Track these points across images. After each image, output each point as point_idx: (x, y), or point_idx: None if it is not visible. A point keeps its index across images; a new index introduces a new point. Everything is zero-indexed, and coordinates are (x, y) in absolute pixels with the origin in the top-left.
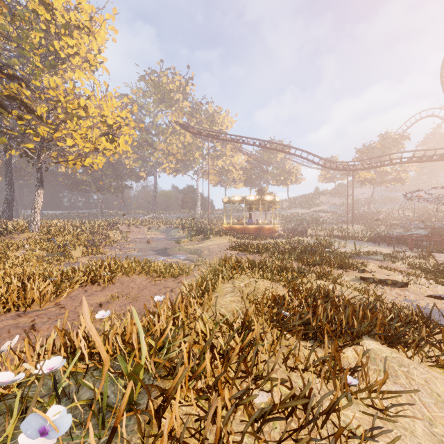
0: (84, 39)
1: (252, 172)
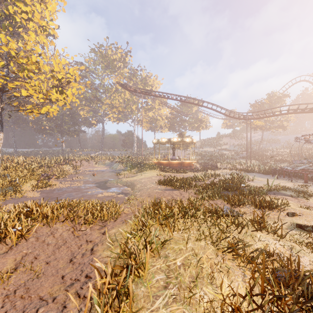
0: (36, 7)
1: (174, 121)
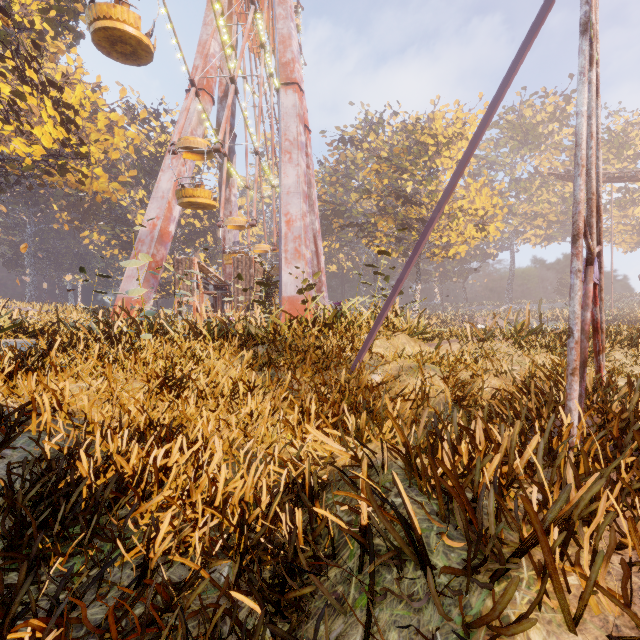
0: (457, 145)
1: None
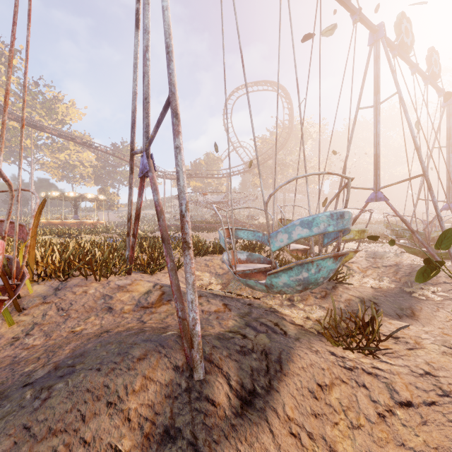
0: None
1: (101, 171)
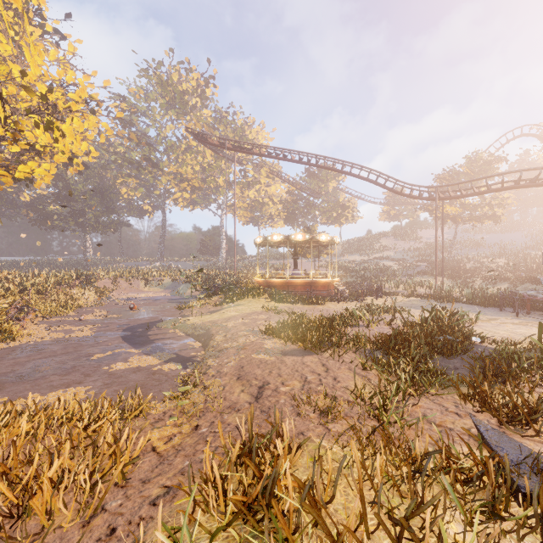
0: None
1: (295, 206)
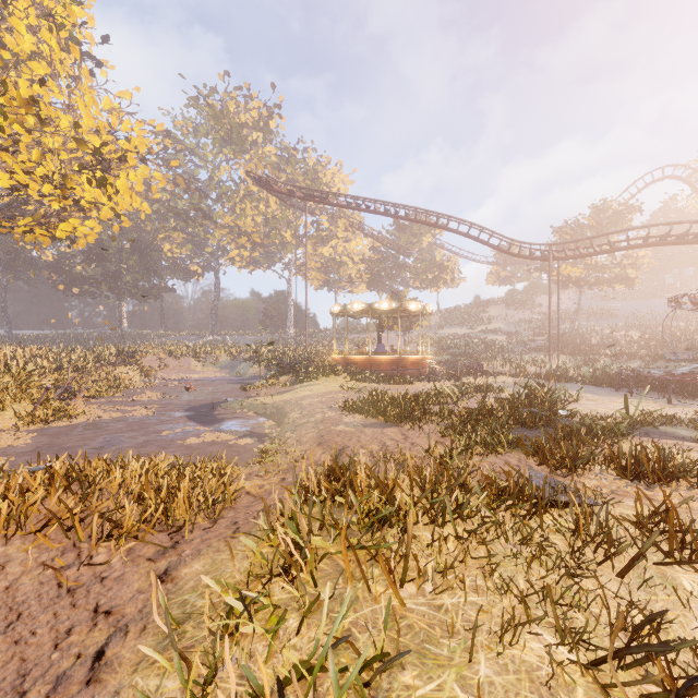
0: None
1: (380, 266)
